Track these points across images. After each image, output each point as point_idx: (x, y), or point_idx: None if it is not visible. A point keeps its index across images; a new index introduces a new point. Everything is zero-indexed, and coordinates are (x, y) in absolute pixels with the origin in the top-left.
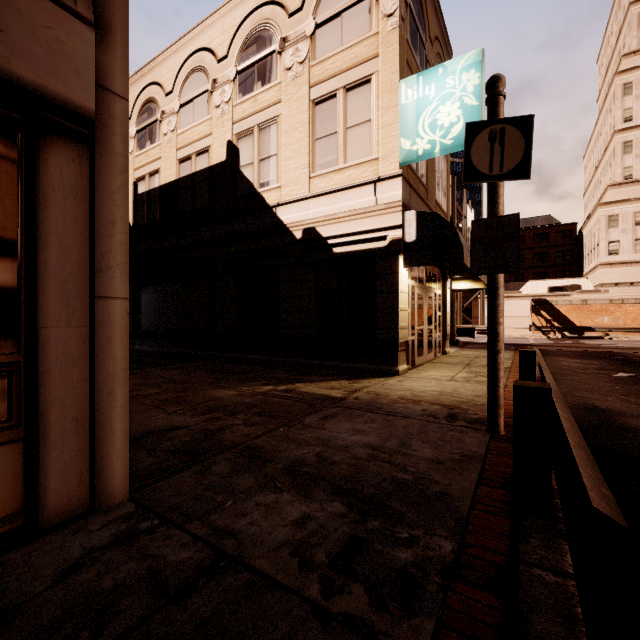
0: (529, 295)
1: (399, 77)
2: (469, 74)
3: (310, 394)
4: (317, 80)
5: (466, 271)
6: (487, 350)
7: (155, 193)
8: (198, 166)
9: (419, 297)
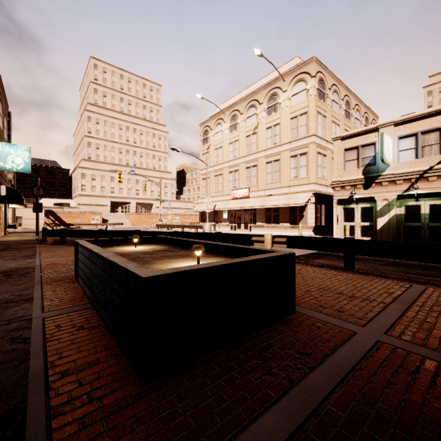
0: (43, 207)
1: None
2: (26, 152)
3: None
4: None
5: None
6: (36, 226)
7: None
8: None
9: None
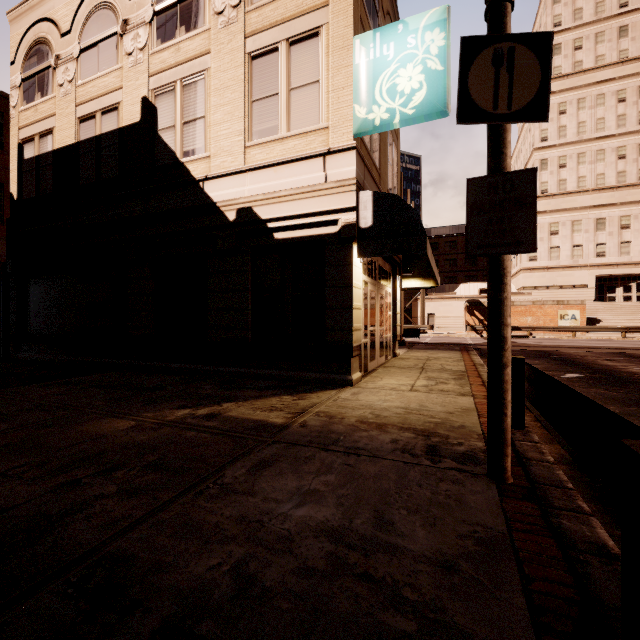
0: (463, 296)
1: (353, 32)
2: (433, 34)
3: (240, 421)
4: (254, 29)
5: (416, 269)
6: (488, 362)
7: (47, 159)
8: (104, 127)
9: (372, 294)
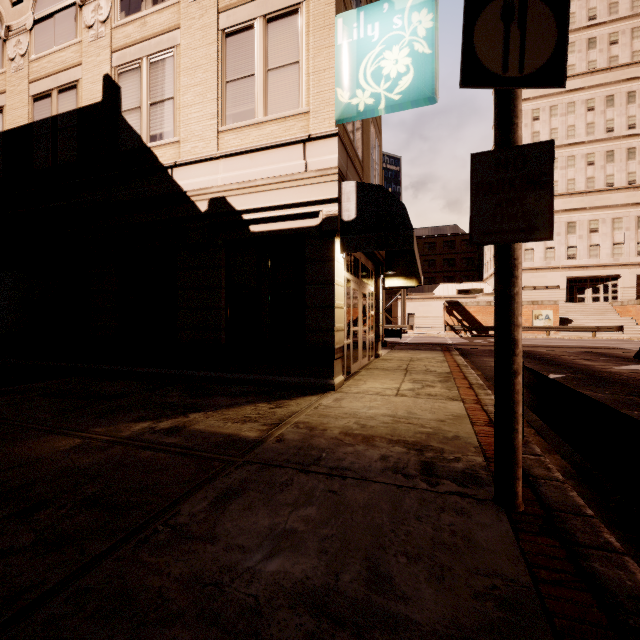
0: (442, 297)
1: (335, 10)
2: (420, 14)
3: (207, 436)
4: (228, 3)
5: (399, 267)
6: (496, 369)
7: None
8: (61, 107)
9: (354, 293)
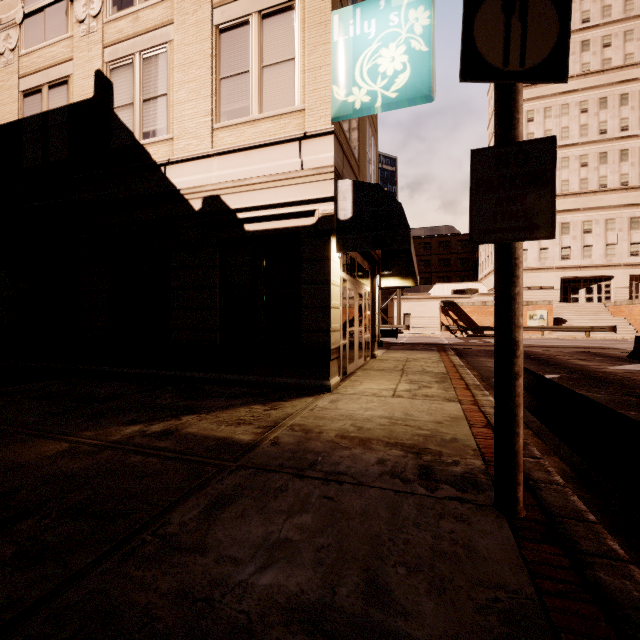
0: (437, 297)
1: (331, 6)
2: (417, 11)
3: (200, 439)
4: None
5: (395, 267)
6: (496, 371)
7: None
8: (52, 103)
9: (350, 293)
